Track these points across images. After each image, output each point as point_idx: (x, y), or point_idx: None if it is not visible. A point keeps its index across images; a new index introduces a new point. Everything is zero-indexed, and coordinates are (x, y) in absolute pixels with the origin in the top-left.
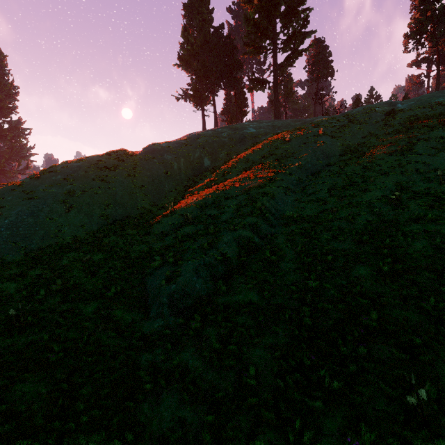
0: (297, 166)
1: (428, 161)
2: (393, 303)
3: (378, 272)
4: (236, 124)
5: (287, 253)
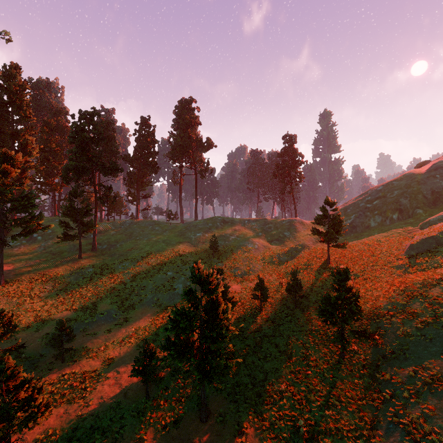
0: None
1: None
2: None
3: None
4: None
5: None
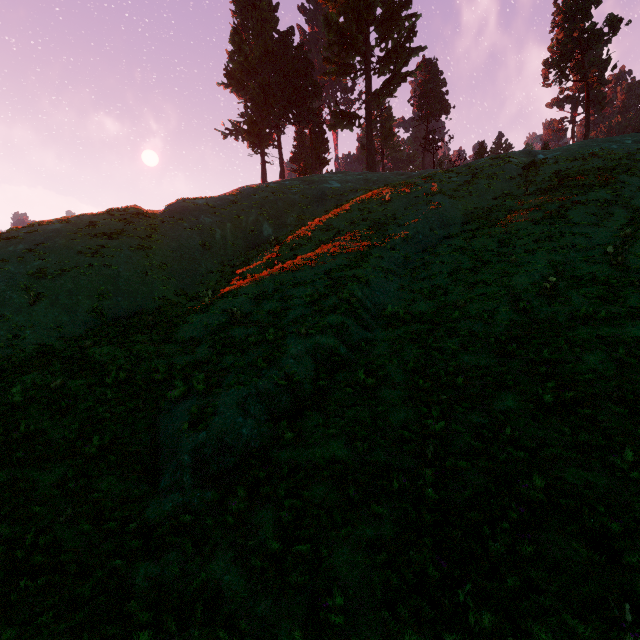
0: (403, 237)
1: (589, 233)
2: (566, 457)
3: (536, 404)
4: (312, 176)
5: (392, 372)
